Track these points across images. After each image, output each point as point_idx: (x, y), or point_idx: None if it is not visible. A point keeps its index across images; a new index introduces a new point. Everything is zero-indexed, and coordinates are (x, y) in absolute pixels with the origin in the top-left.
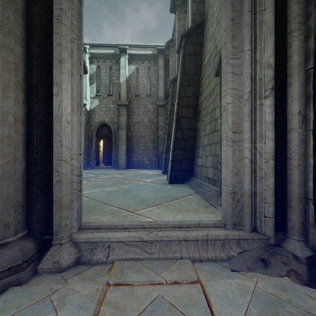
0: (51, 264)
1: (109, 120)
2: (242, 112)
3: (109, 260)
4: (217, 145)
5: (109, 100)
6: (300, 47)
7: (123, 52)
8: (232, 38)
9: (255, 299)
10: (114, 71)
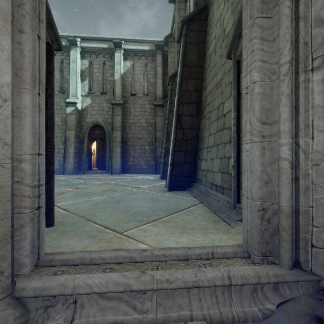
0: None
1: (102, 121)
2: (275, 93)
3: None
4: (227, 145)
5: (103, 99)
6: None
7: (117, 46)
8: None
9: None
10: (108, 68)
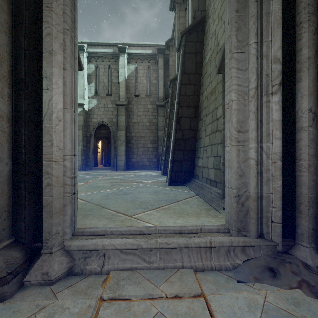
0: (40, 276)
1: (108, 120)
2: (247, 110)
3: (104, 271)
4: (219, 145)
5: (108, 100)
6: (310, 39)
7: (122, 51)
8: (237, 31)
9: (266, 317)
10: (113, 71)
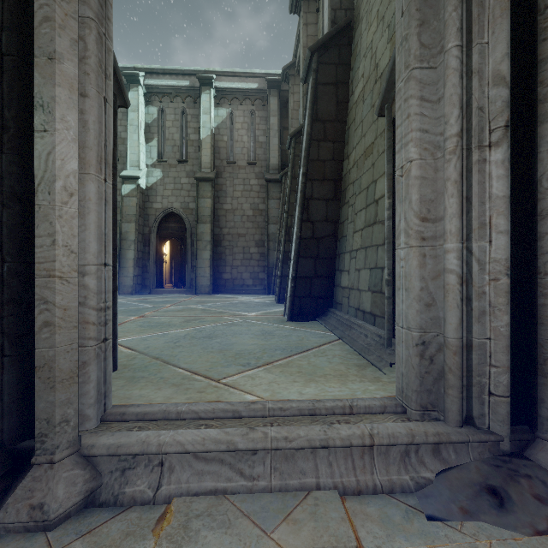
0: (25, 511)
1: (180, 206)
2: (440, 178)
3: (160, 497)
4: (380, 249)
5: (181, 170)
6: None
7: (205, 84)
8: (420, 26)
9: None
10: (190, 119)
